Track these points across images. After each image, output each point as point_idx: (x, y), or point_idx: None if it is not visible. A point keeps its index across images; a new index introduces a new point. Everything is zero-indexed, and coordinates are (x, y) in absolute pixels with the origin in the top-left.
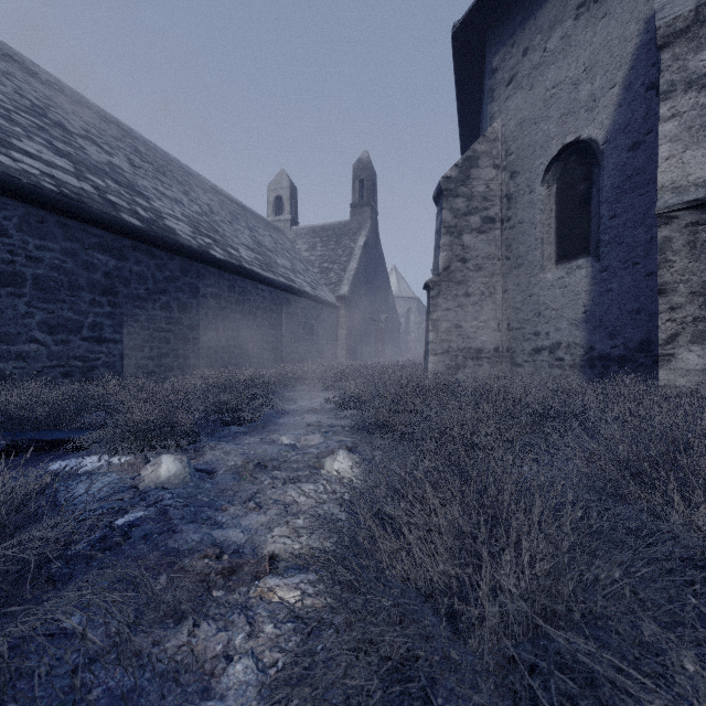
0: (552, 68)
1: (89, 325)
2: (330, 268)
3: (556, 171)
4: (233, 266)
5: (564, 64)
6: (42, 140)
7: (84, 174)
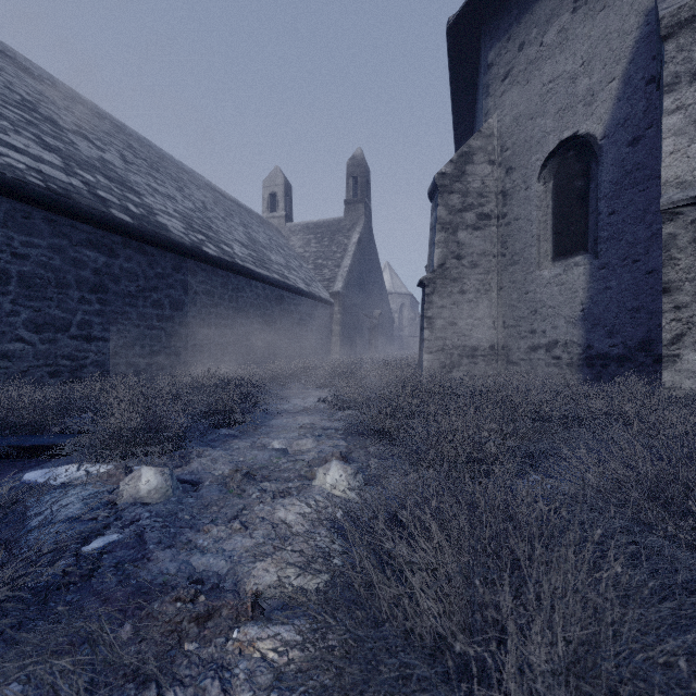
0: (548, 63)
1: (78, 324)
2: (324, 265)
3: (553, 167)
4: (226, 263)
5: (561, 58)
6: (30, 135)
7: (73, 169)
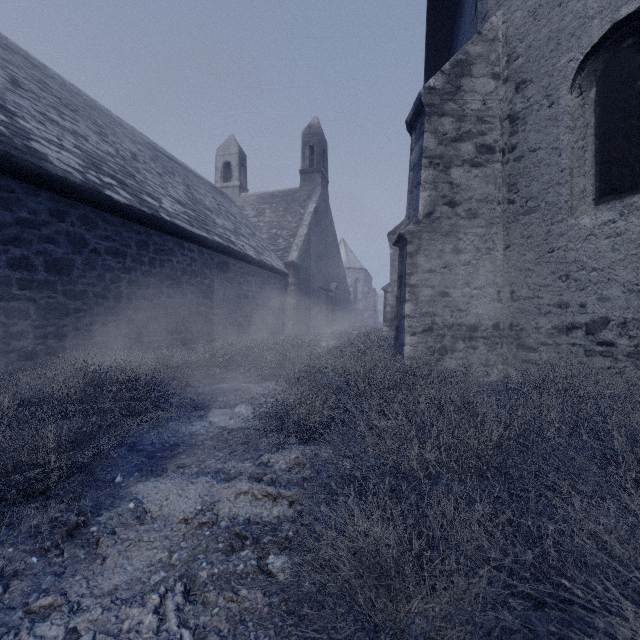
0: None
1: None
2: (278, 234)
3: (595, 68)
4: (143, 214)
5: None
6: None
7: None
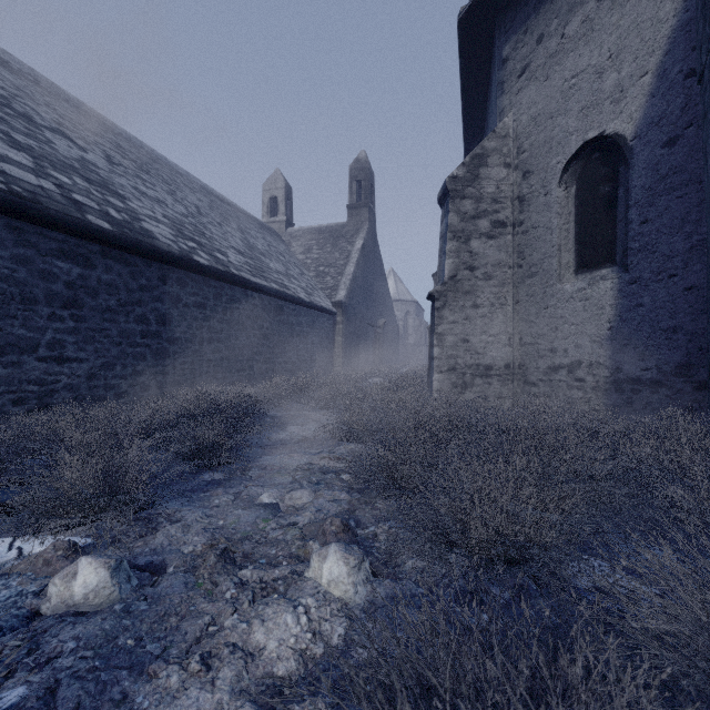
0: (571, 56)
1: (47, 343)
2: (326, 272)
3: (575, 170)
4: (219, 272)
5: (585, 51)
6: None
7: (46, 170)
